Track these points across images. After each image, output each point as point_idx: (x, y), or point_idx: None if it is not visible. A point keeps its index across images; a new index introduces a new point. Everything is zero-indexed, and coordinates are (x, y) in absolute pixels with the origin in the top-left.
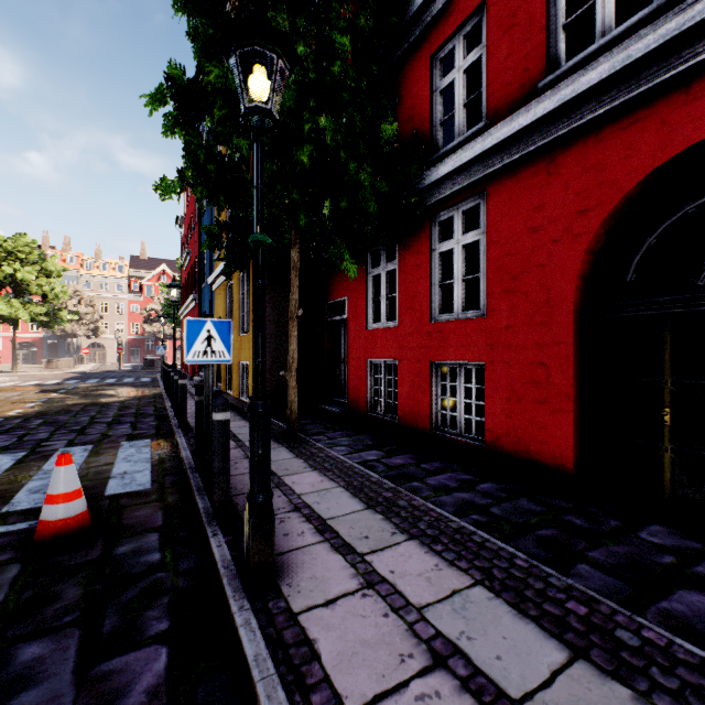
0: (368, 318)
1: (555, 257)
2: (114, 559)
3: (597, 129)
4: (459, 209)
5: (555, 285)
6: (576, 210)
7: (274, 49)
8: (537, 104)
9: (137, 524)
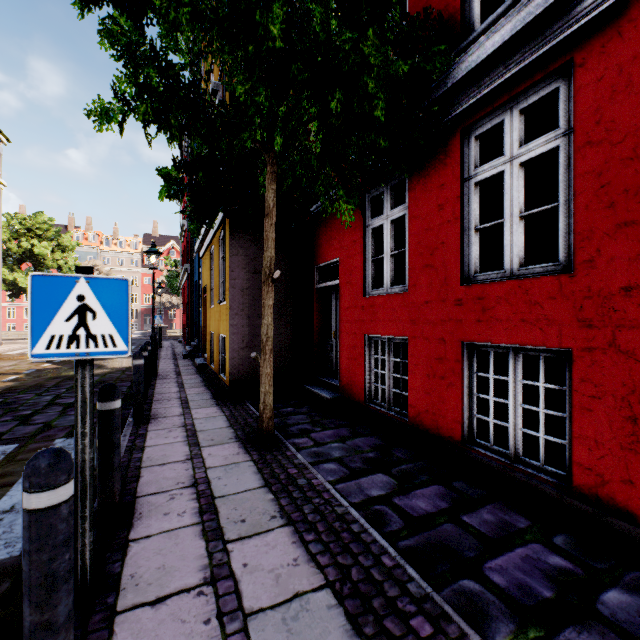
0: (366, 283)
1: None
2: None
3: None
4: (515, 108)
5: None
6: None
7: None
8: None
9: None
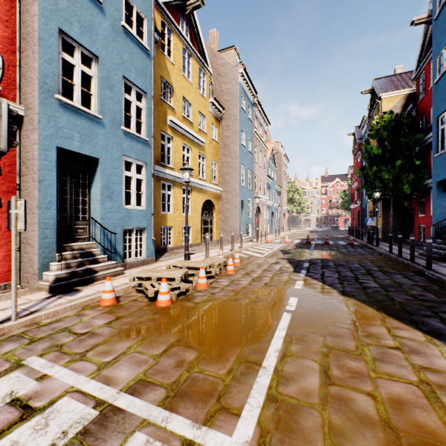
0: (418, 213)
1: None
2: (358, 246)
3: None
4: None
5: None
6: None
7: (378, 192)
8: None
9: (359, 245)
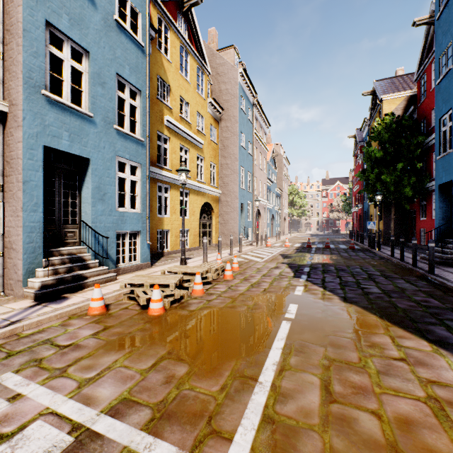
0: (420, 217)
1: None
2: (360, 250)
3: None
4: None
5: None
6: None
7: (380, 195)
8: None
9: (361, 249)
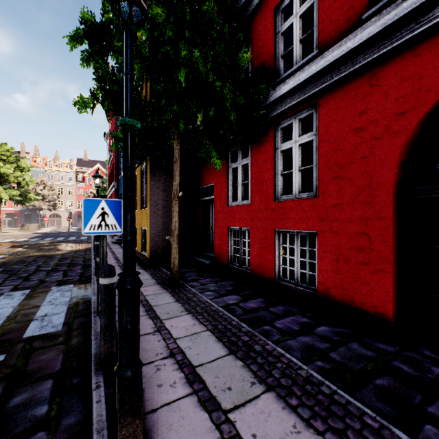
0: (229, 198)
1: (376, 150)
2: (4, 412)
3: (414, 46)
4: (296, 118)
5: (376, 173)
6: (395, 113)
7: None
8: (362, 29)
9: (38, 370)
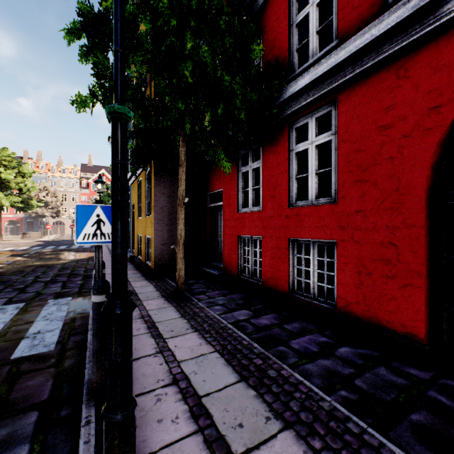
0: (238, 205)
1: (405, 150)
2: None
3: (451, 31)
4: (313, 116)
5: (405, 175)
6: (427, 107)
7: None
8: (390, 14)
9: (23, 399)
